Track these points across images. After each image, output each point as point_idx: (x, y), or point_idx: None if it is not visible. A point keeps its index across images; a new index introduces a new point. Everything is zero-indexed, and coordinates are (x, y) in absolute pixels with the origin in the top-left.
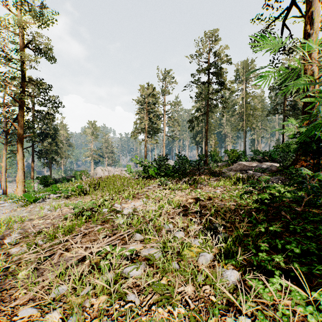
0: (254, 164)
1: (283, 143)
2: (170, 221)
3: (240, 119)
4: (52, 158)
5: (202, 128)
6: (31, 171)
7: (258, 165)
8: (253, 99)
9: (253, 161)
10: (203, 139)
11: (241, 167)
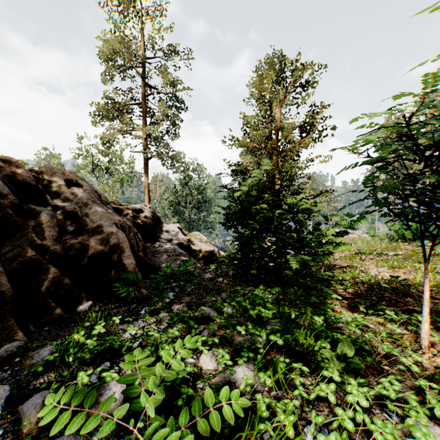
0: None
1: None
2: None
3: None
4: None
5: None
6: None
7: None
8: None
9: None
10: None
11: None
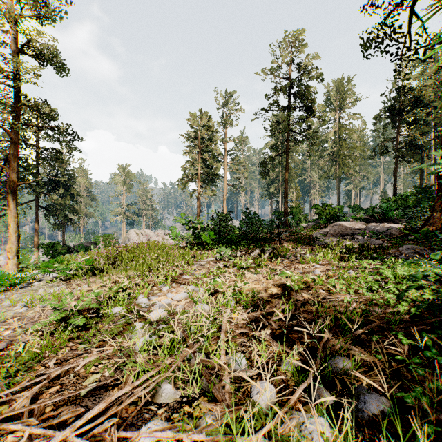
0: (359, 225)
1: (395, 195)
2: (239, 341)
3: (332, 162)
4: (64, 216)
5: (278, 175)
6: (35, 235)
7: (370, 227)
8: (351, 134)
9: (357, 221)
10: (280, 190)
11: (342, 230)
